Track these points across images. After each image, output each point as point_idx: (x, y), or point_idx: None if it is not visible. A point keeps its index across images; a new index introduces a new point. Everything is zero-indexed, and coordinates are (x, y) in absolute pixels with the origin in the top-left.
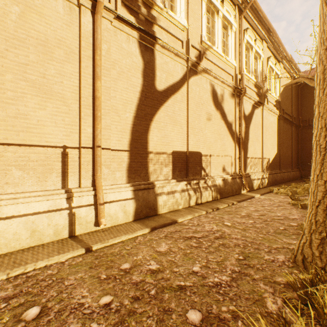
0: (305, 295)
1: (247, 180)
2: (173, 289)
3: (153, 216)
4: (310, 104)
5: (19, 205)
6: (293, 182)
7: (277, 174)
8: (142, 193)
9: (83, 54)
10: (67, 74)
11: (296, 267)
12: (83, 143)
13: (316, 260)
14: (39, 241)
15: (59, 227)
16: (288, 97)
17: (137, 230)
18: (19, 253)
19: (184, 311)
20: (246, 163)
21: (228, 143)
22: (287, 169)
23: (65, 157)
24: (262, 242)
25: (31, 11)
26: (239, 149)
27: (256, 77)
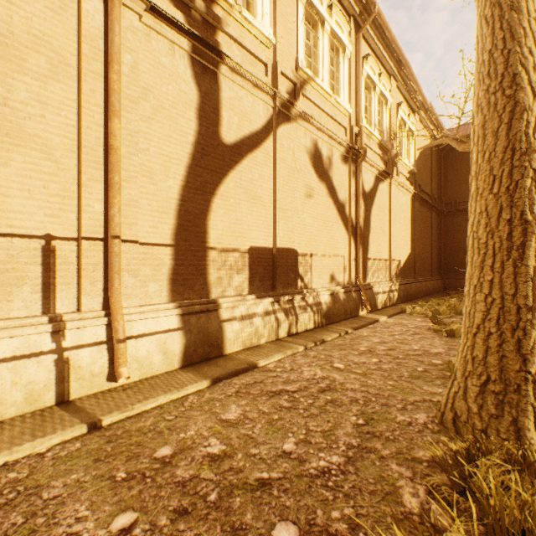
0: (460, 477)
1: (367, 294)
2: (249, 487)
3: (215, 358)
4: (457, 180)
5: None
6: (434, 296)
7: (411, 284)
8: (197, 320)
9: (85, 69)
10: (54, 103)
11: (444, 432)
12: (86, 231)
13: (473, 420)
14: None
15: (36, 386)
16: (426, 167)
17: (187, 385)
18: None
19: (268, 526)
20: (365, 268)
21: (338, 235)
22: (426, 277)
23: (50, 255)
24: (392, 394)
25: None
26: (356, 245)
27: (381, 134)
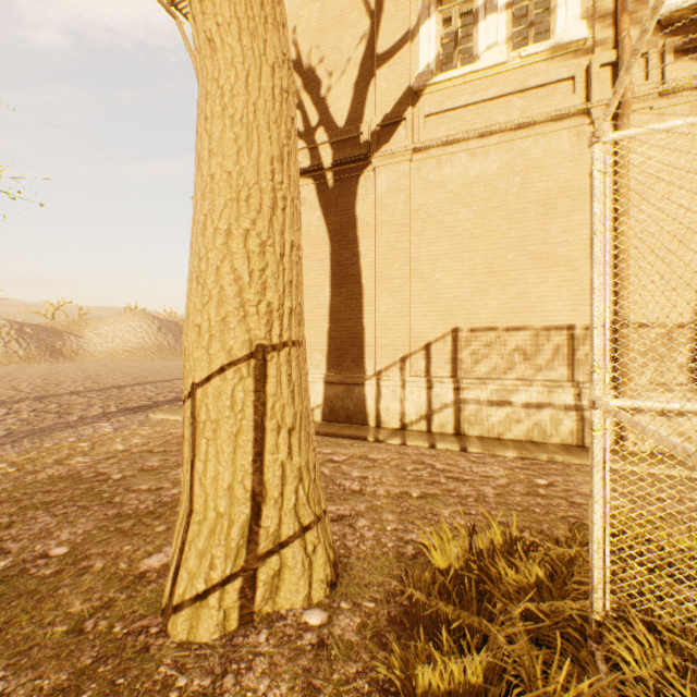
0: None
1: None
2: None
3: None
4: None
5: (520, 393)
6: None
7: None
8: None
9: None
10: (573, 228)
11: None
12: None
13: None
14: (539, 438)
15: (563, 428)
16: None
17: None
18: (521, 442)
19: None
20: None
21: None
22: None
23: (571, 339)
24: None
25: (531, 172)
26: None
27: None
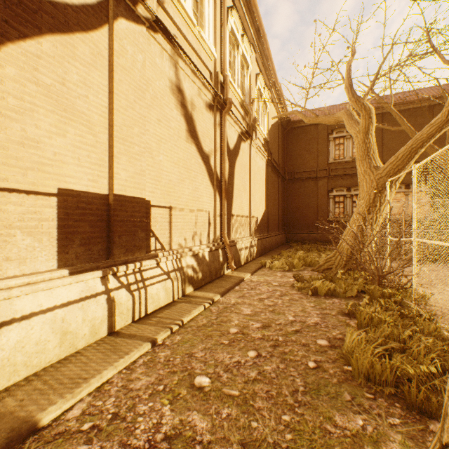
0: None
1: (232, 251)
2: None
3: None
4: (295, 154)
5: None
6: (281, 248)
7: (266, 239)
8: None
9: None
10: None
11: None
12: None
13: None
14: None
15: None
16: (275, 140)
17: None
18: None
19: None
20: (230, 224)
21: (203, 188)
22: (275, 232)
23: None
24: None
25: None
26: (221, 200)
27: (243, 96)
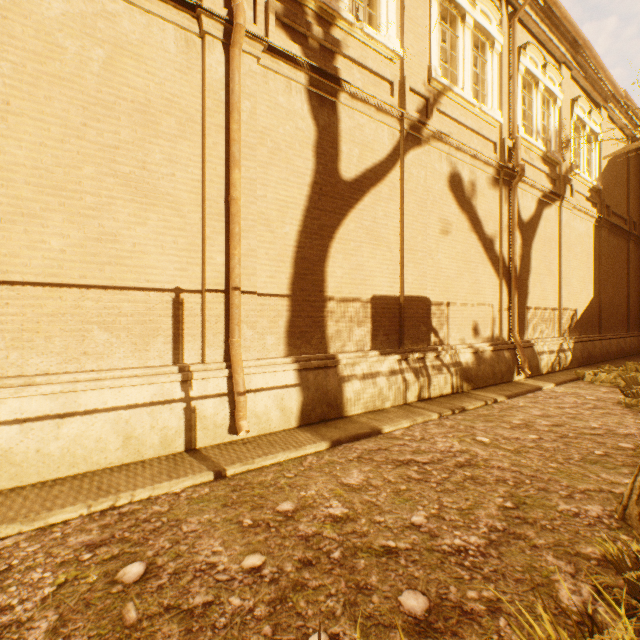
0: None
1: (525, 354)
2: (374, 552)
3: (334, 419)
4: None
5: (105, 392)
6: (631, 359)
7: (593, 342)
8: (315, 376)
9: (208, 123)
10: (182, 160)
11: (625, 530)
12: (209, 283)
13: None
14: (136, 455)
15: (169, 432)
16: (619, 180)
17: (305, 444)
18: (105, 473)
19: (394, 591)
20: (523, 320)
21: (485, 278)
22: (618, 333)
23: (179, 308)
24: (554, 478)
25: (124, 54)
26: (509, 291)
27: (547, 143)
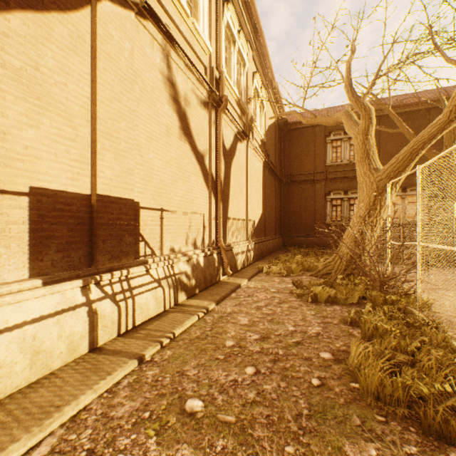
0: None
1: (228, 256)
2: None
3: None
4: (292, 156)
5: None
6: (279, 252)
7: (263, 243)
8: None
9: None
10: None
11: None
12: None
13: None
14: None
15: None
16: (272, 142)
17: None
18: None
19: None
20: (226, 228)
21: (198, 189)
22: (272, 236)
23: None
24: None
25: None
26: (216, 202)
27: (240, 95)
